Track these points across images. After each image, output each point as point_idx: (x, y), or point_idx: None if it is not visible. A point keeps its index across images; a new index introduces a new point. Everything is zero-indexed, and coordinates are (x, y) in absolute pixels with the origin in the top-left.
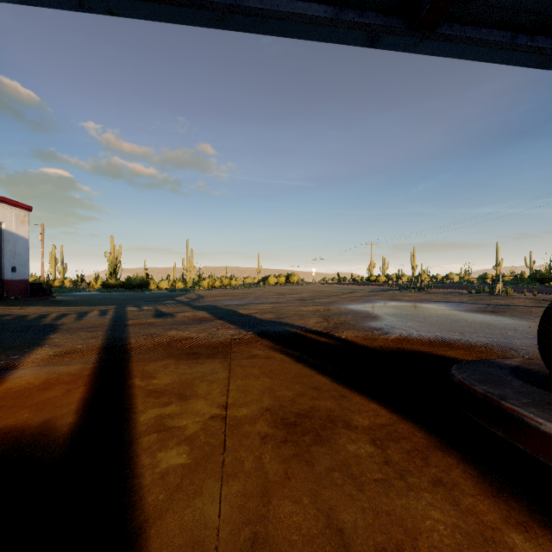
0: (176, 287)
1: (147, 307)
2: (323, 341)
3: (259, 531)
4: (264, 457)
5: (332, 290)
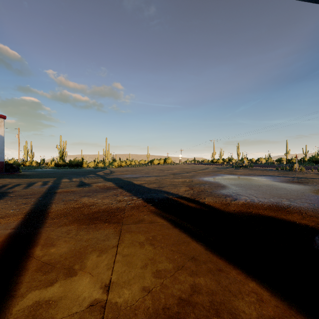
0: (99, 166)
1: (75, 179)
2: (191, 205)
3: None
4: None
5: (192, 167)
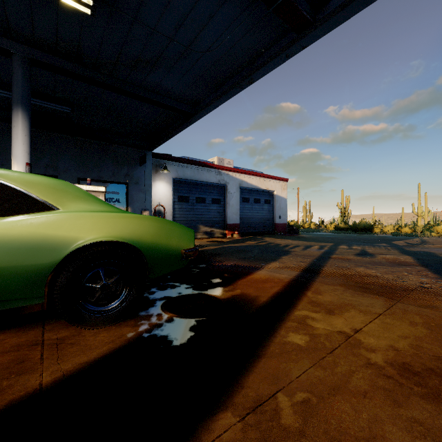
0: (401, 232)
1: (355, 247)
2: None
3: (312, 400)
4: (356, 373)
5: None
